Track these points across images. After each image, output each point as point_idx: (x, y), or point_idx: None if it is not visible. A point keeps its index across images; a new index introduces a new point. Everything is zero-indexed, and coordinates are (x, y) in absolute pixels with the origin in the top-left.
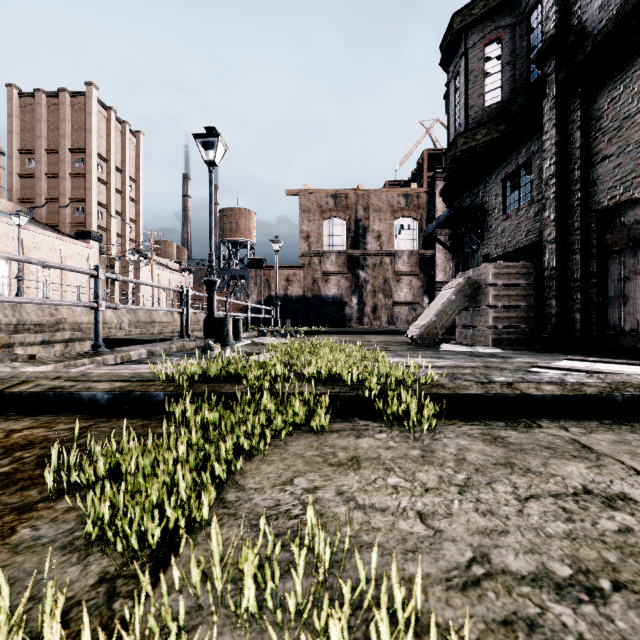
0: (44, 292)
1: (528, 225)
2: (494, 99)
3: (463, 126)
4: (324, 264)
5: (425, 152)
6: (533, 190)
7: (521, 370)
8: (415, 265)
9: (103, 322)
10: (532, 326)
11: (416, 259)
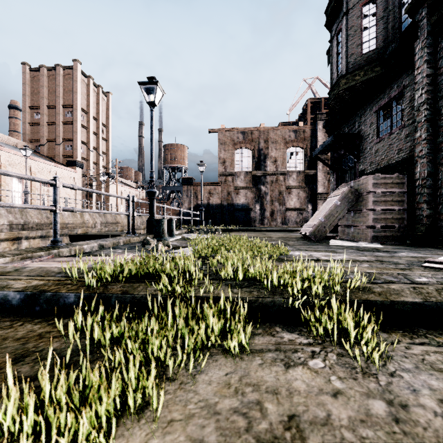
0: (42, 202)
1: (399, 145)
2: (370, 47)
3: (344, 70)
4: (236, 181)
5: (308, 101)
6: (404, 117)
7: (414, 265)
8: (302, 181)
9: (83, 223)
10: (405, 225)
11: (302, 177)
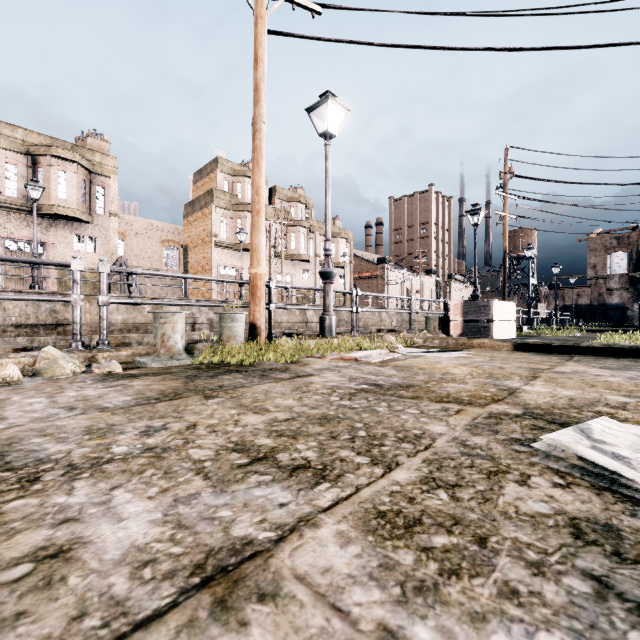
0: None
1: None
2: None
3: None
4: (608, 283)
5: None
6: None
7: None
8: None
9: None
10: None
11: None
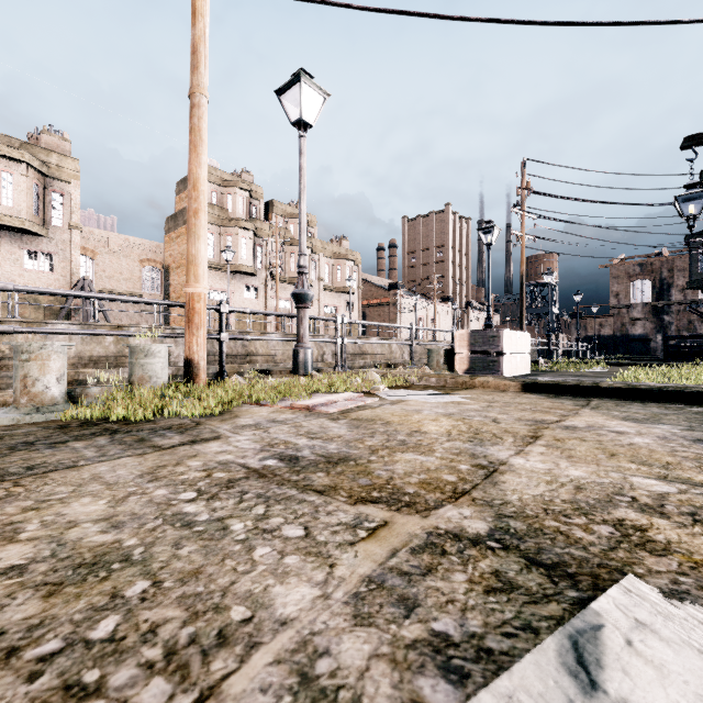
0: None
1: None
2: (702, 270)
3: (689, 278)
4: (631, 313)
5: None
6: None
7: None
8: None
9: None
10: None
11: None
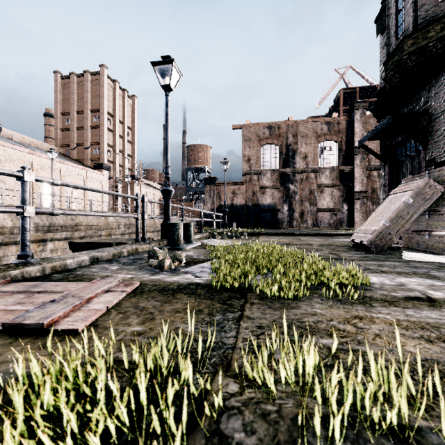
0: (68, 204)
1: None
2: None
3: (411, 28)
4: (261, 180)
5: (341, 91)
6: None
7: None
8: (336, 179)
9: (107, 224)
10: None
11: (337, 174)
